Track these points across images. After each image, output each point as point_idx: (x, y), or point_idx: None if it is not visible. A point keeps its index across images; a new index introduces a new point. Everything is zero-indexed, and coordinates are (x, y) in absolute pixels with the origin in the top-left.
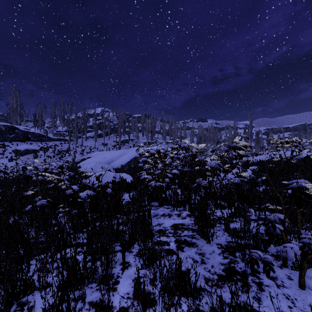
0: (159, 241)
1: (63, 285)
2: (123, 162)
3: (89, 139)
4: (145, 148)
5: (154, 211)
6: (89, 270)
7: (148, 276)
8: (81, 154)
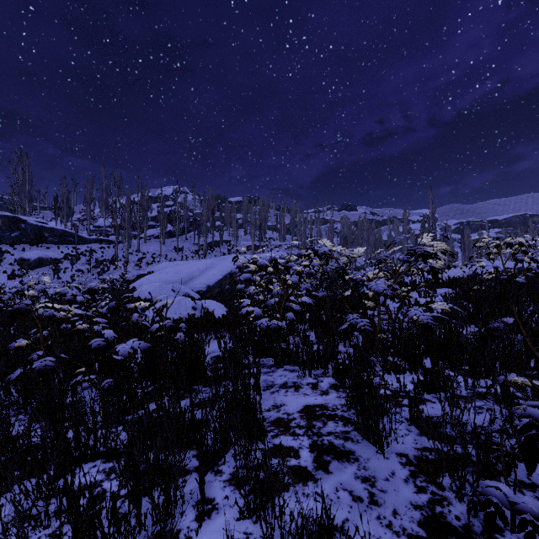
0: (277, 447)
1: None
2: (210, 280)
3: (151, 240)
4: (248, 257)
5: (266, 377)
6: (124, 526)
7: (255, 538)
8: (137, 266)
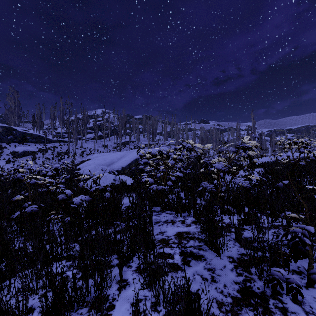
0: (161, 253)
1: (46, 312)
2: (123, 164)
3: (89, 140)
4: (146, 150)
5: (156, 217)
6: (79, 292)
7: (149, 298)
8: (81, 156)
